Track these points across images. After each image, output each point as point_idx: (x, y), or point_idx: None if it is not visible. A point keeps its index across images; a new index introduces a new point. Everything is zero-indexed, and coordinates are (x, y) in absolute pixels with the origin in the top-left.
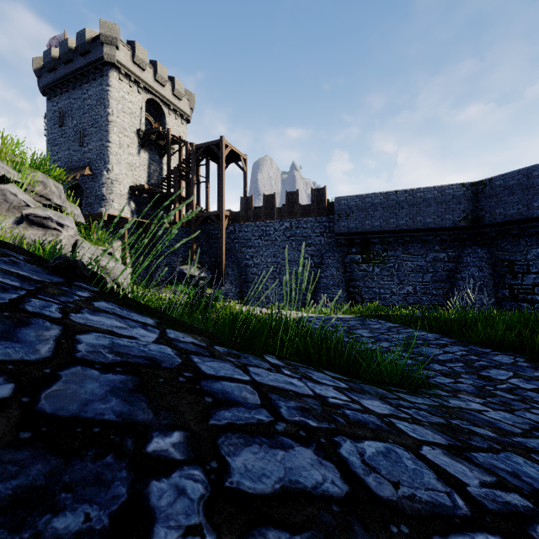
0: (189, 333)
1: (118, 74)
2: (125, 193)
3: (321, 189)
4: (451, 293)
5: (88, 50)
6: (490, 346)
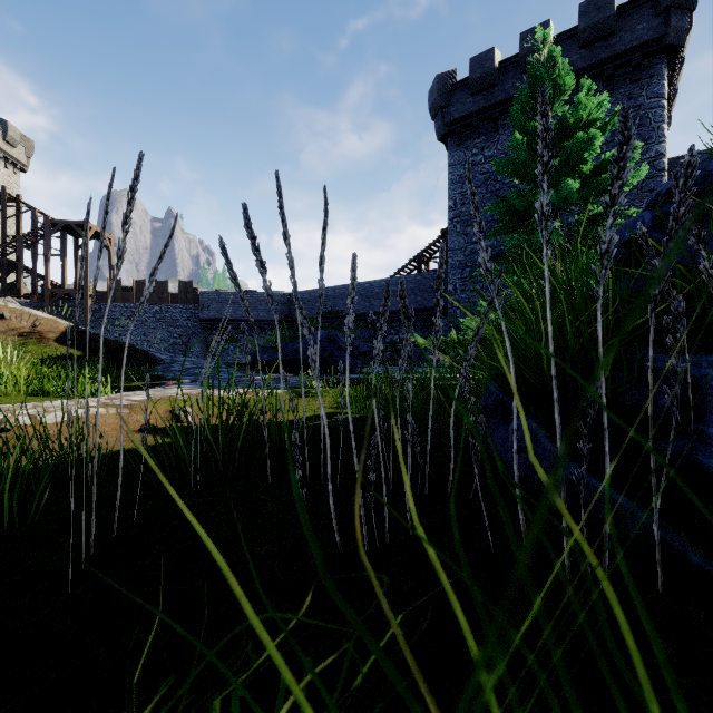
0: None
1: None
2: None
3: (188, 282)
4: None
5: None
6: None
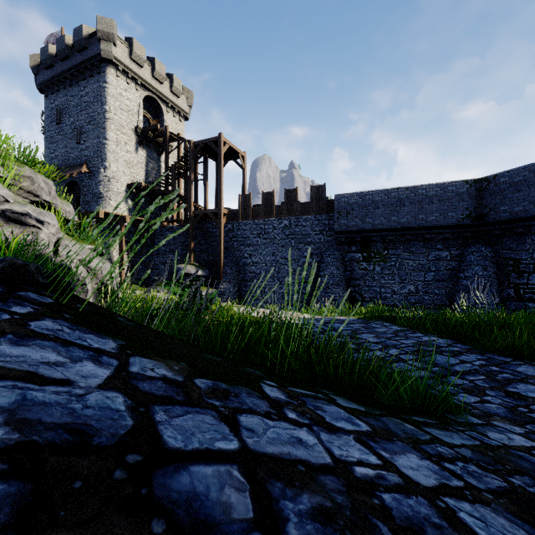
0: (163, 358)
1: (115, 71)
2: (122, 191)
3: (320, 186)
4: (454, 292)
5: (85, 47)
6: (509, 354)
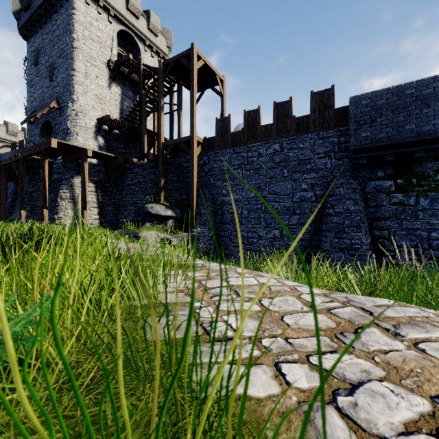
0: None
1: None
2: (91, 126)
3: (326, 90)
4: None
5: None
6: None
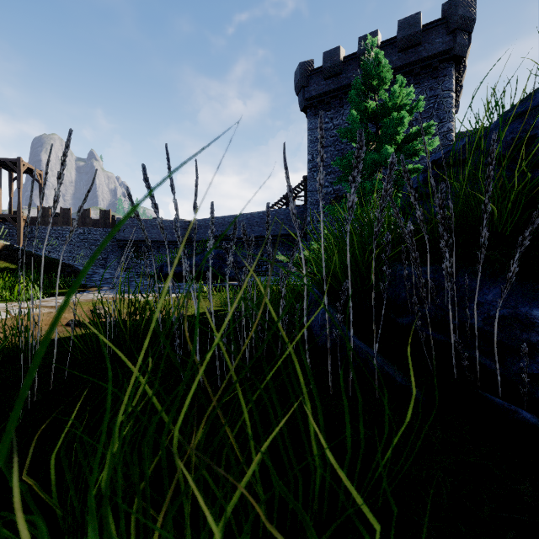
0: None
1: None
2: None
3: (107, 210)
4: None
5: None
6: None
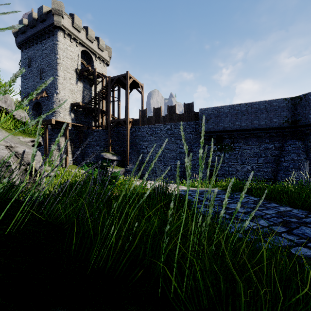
0: None
1: (63, 34)
2: (67, 107)
3: (190, 103)
4: (277, 170)
5: (45, 19)
6: None
